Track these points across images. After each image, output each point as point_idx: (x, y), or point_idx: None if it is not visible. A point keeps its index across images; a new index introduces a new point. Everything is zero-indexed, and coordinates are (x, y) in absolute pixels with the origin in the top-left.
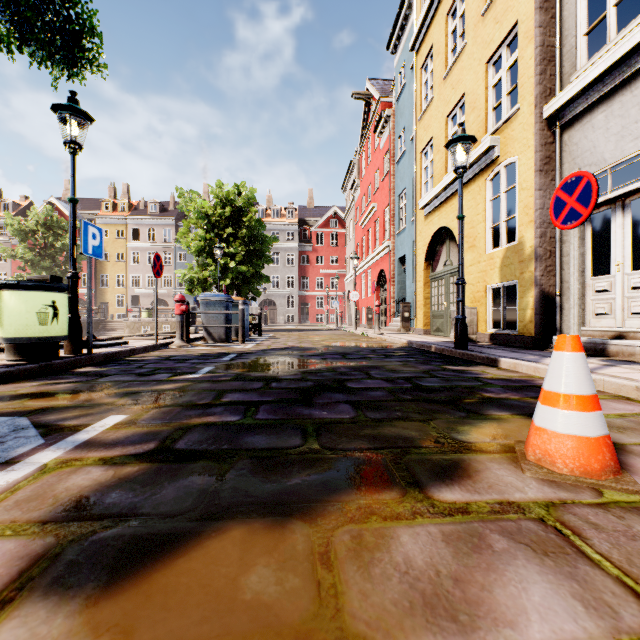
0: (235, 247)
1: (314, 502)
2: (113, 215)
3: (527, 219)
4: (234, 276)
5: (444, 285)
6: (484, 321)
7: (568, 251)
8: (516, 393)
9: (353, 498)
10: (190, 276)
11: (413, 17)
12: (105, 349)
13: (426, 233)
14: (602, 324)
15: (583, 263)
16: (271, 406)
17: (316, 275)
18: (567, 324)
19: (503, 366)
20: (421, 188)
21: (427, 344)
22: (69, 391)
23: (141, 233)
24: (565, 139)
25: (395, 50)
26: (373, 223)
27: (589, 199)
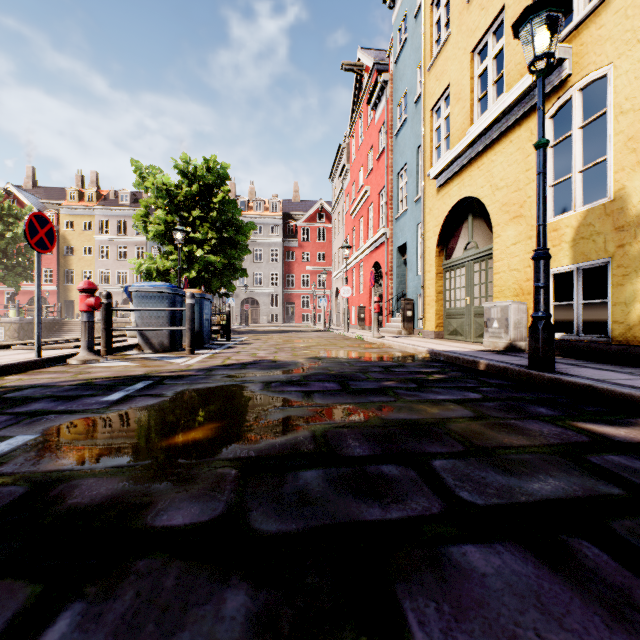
0: (203, 232)
1: None
2: (79, 205)
3: (634, 158)
4: (201, 267)
5: (465, 275)
6: None
7: None
8: None
9: None
10: (147, 267)
11: None
12: None
13: (439, 210)
14: None
15: None
16: None
17: (302, 272)
18: None
19: None
20: (431, 155)
21: (469, 357)
22: None
23: (111, 225)
24: None
25: (393, 3)
26: (366, 210)
27: None
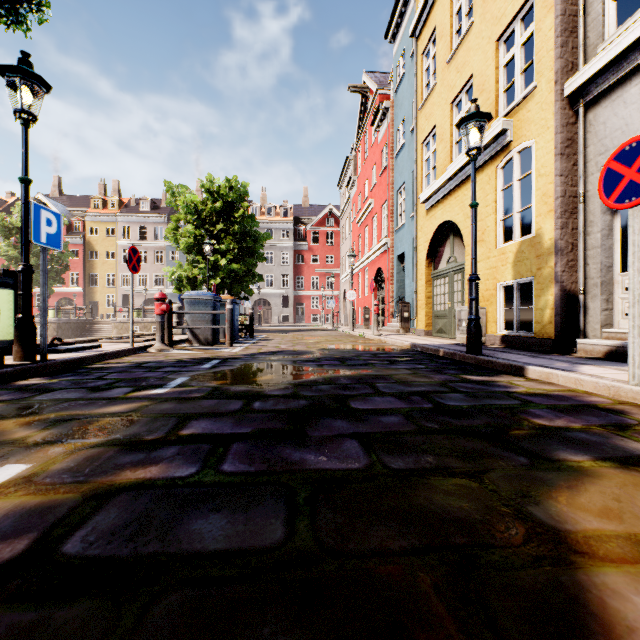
0: (226, 244)
1: None
2: (103, 212)
3: (546, 208)
4: (225, 274)
5: (448, 283)
6: (494, 322)
7: (593, 244)
8: (573, 418)
9: None
10: (179, 274)
11: (413, 3)
12: (69, 354)
13: (428, 228)
14: None
15: (611, 257)
16: (247, 444)
17: (311, 274)
18: (592, 325)
19: (532, 376)
20: (422, 181)
21: (434, 347)
22: None
23: (132, 231)
24: (590, 118)
25: (393, 39)
26: (370, 220)
27: None
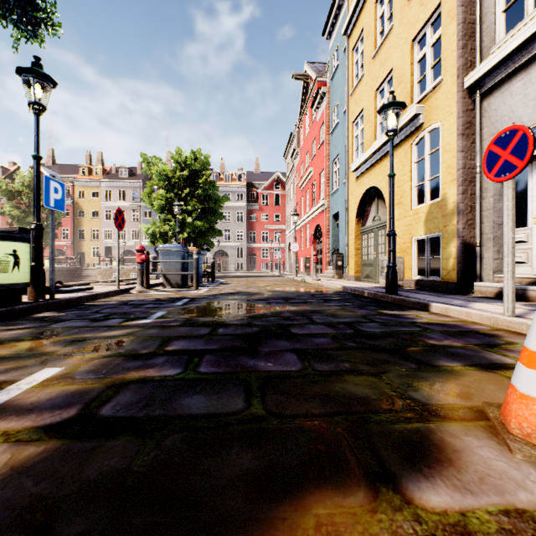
0: (192, 205)
1: (257, 513)
2: (89, 178)
3: (450, 178)
4: (191, 230)
5: (373, 237)
6: (410, 269)
7: (487, 206)
8: (457, 339)
9: (309, 504)
10: (153, 230)
11: (345, 7)
12: (69, 294)
13: (357, 192)
14: (519, 271)
15: (501, 217)
16: (215, 356)
17: (262, 230)
18: (486, 271)
19: (434, 310)
20: (353, 154)
21: (360, 289)
22: (16, 338)
23: (113, 194)
24: (485, 106)
25: (329, 36)
26: (310, 185)
27: (525, 151)
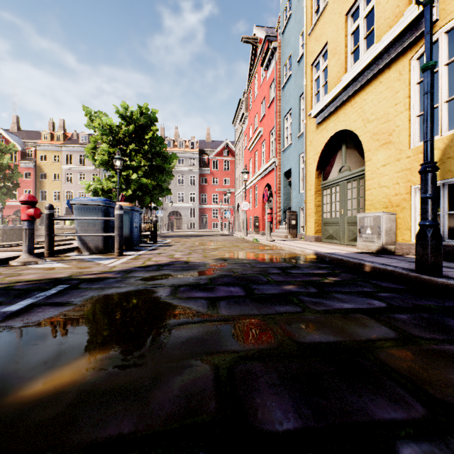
0: (137, 161)
1: None
2: (50, 143)
3: None
4: (136, 187)
5: (340, 192)
6: (408, 229)
7: None
8: None
9: None
10: (95, 187)
11: None
12: None
13: (318, 141)
14: None
15: None
16: None
17: (212, 192)
18: None
19: None
20: (311, 99)
21: (354, 260)
22: None
23: (73, 158)
24: None
25: None
26: (259, 145)
27: None
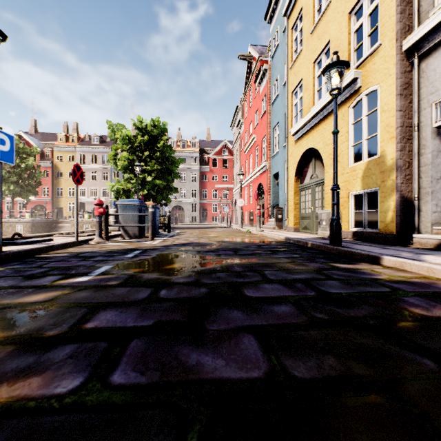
0: (151, 166)
1: None
2: (66, 145)
3: (388, 136)
4: (150, 187)
5: (311, 193)
6: (347, 221)
7: (426, 162)
8: None
9: None
10: (117, 187)
11: None
12: (24, 246)
13: (296, 154)
14: None
15: (439, 172)
16: (144, 342)
17: (212, 188)
18: (425, 224)
19: (387, 264)
20: (292, 120)
21: (304, 240)
22: None
23: (86, 158)
24: (423, 67)
25: (270, 20)
26: (254, 150)
27: None
